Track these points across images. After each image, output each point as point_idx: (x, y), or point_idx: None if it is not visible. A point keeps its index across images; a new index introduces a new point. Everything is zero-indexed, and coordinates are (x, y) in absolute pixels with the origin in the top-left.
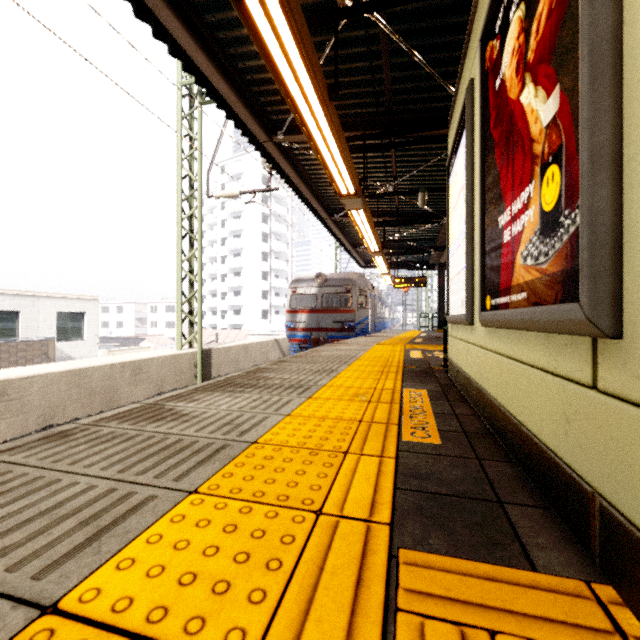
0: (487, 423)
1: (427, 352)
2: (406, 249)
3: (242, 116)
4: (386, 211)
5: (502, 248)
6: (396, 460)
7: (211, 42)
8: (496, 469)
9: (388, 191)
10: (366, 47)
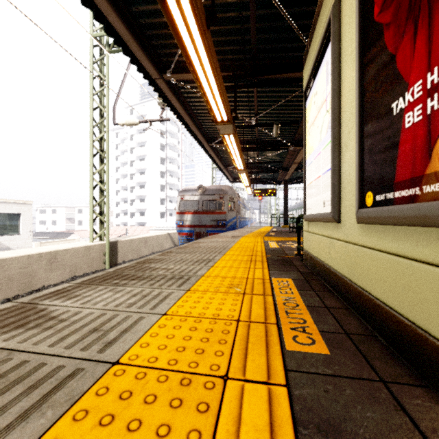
0: (364, 320)
1: (281, 243)
2: (262, 169)
3: (137, 54)
4: (249, 140)
5: (401, 134)
6: (288, 390)
7: None
8: (415, 402)
9: (251, 124)
10: None
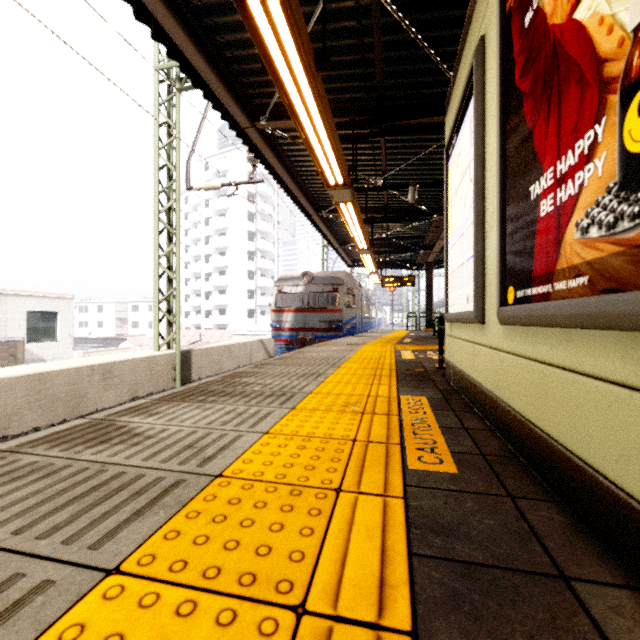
0: (507, 441)
1: (419, 353)
2: (394, 248)
3: (221, 97)
4: (374, 207)
5: (537, 224)
6: (405, 501)
7: (184, 9)
8: (539, 514)
9: (377, 185)
10: (356, 21)
